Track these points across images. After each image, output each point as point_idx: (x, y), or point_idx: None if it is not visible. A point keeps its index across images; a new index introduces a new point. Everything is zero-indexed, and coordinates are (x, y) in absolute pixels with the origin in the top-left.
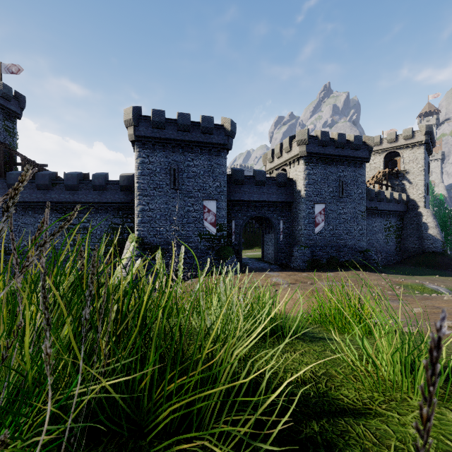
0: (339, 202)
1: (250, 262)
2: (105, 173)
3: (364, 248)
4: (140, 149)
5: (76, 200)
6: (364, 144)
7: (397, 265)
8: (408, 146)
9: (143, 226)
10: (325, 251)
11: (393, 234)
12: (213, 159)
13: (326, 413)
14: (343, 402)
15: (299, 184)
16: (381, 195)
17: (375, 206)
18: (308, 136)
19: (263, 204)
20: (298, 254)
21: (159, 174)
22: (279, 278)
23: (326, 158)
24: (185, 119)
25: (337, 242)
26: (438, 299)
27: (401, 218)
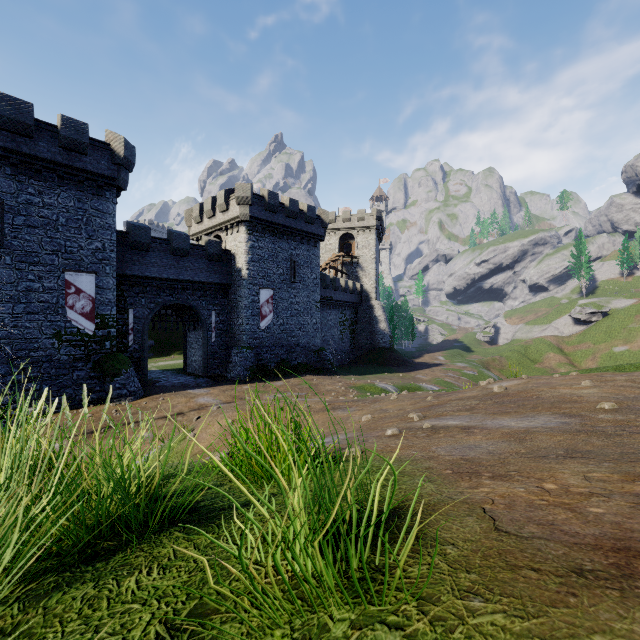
0: (291, 288)
1: (163, 377)
2: None
3: (319, 347)
4: None
5: None
6: (318, 218)
7: (352, 364)
8: (362, 230)
9: None
10: (274, 352)
11: (348, 329)
12: (88, 199)
13: None
14: None
15: (240, 260)
16: (337, 282)
17: (330, 296)
18: (252, 194)
19: (185, 285)
20: (238, 359)
21: None
22: (208, 397)
23: (275, 228)
24: (20, 111)
25: (288, 340)
26: (386, 400)
27: (355, 311)
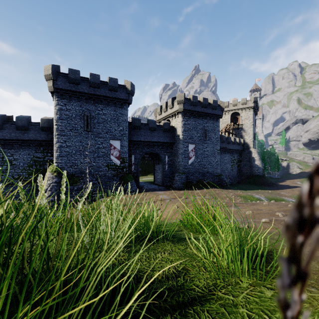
0: (204, 143)
1: (145, 185)
2: (28, 116)
3: (219, 174)
4: (59, 98)
5: (0, 138)
6: (219, 106)
7: (238, 184)
8: (244, 109)
9: (61, 159)
10: (195, 175)
11: (235, 164)
12: (118, 110)
13: (180, 305)
14: (195, 292)
15: (179, 131)
16: (229, 139)
17: (225, 146)
18: (184, 98)
19: (154, 144)
20: (178, 178)
21: (75, 119)
22: (165, 195)
23: (196, 114)
24: (96, 79)
25: (202, 170)
26: (260, 204)
27: (240, 154)
